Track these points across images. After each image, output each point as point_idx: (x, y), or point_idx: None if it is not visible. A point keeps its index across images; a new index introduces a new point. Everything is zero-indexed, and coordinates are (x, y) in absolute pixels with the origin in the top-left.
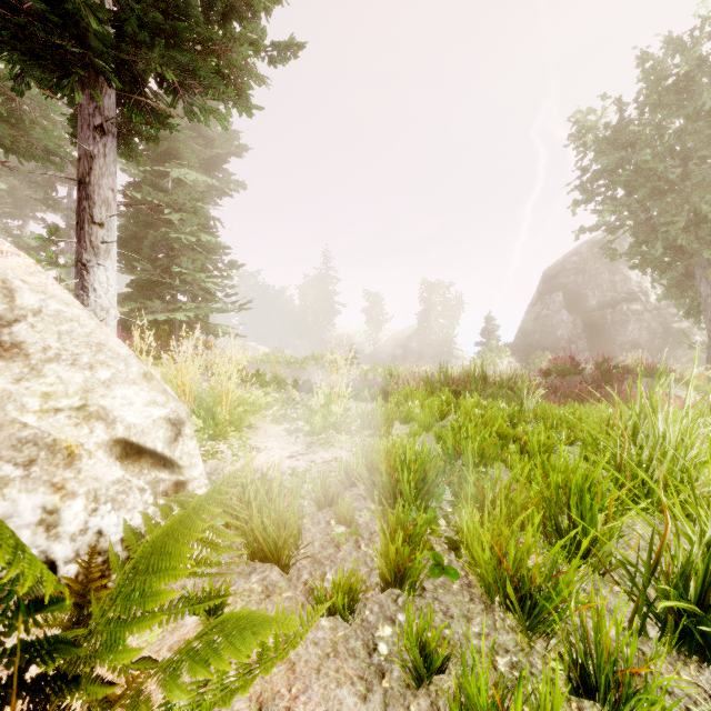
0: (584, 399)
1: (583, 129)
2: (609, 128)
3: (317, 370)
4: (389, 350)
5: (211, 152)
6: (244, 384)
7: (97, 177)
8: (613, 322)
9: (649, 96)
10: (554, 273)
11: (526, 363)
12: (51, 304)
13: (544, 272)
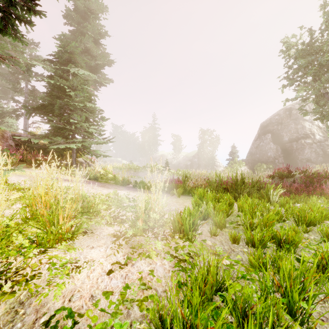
0: (298, 192)
1: (289, 46)
2: (304, 44)
3: (149, 172)
4: (184, 162)
5: (95, 63)
6: (107, 183)
7: None
8: (297, 149)
9: (328, 25)
10: (266, 125)
11: (252, 169)
12: None
13: (261, 124)
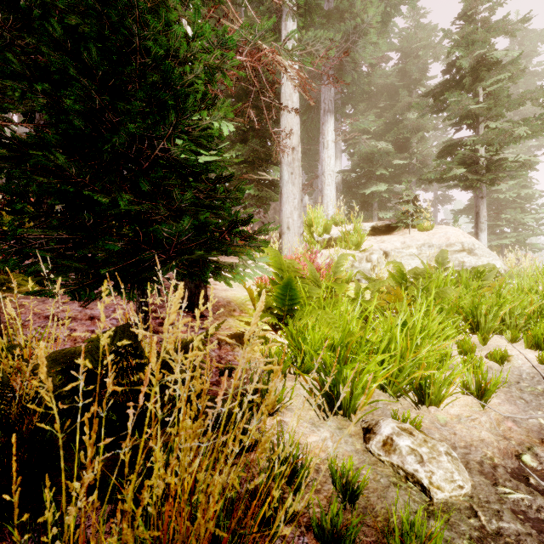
0: None
1: None
2: None
3: None
4: None
5: None
6: None
7: (481, 210)
8: None
9: None
10: None
11: None
12: (480, 246)
13: None
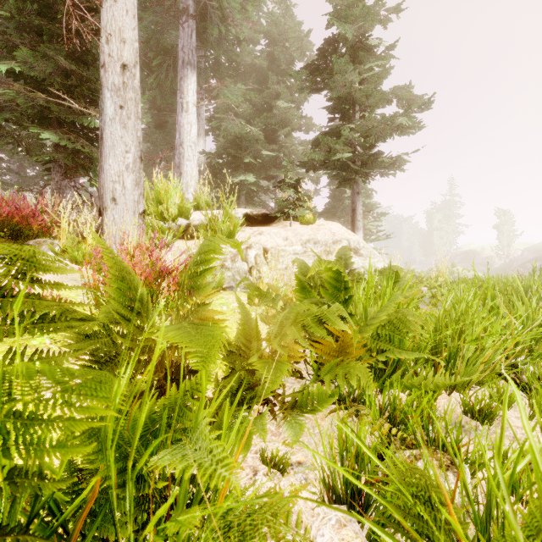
0: None
1: None
2: None
3: None
4: (521, 263)
5: None
6: None
7: (357, 207)
8: None
9: None
10: None
11: None
12: (365, 245)
13: None
